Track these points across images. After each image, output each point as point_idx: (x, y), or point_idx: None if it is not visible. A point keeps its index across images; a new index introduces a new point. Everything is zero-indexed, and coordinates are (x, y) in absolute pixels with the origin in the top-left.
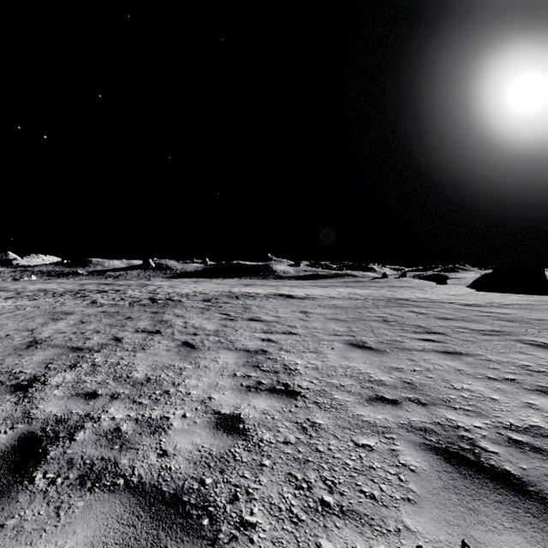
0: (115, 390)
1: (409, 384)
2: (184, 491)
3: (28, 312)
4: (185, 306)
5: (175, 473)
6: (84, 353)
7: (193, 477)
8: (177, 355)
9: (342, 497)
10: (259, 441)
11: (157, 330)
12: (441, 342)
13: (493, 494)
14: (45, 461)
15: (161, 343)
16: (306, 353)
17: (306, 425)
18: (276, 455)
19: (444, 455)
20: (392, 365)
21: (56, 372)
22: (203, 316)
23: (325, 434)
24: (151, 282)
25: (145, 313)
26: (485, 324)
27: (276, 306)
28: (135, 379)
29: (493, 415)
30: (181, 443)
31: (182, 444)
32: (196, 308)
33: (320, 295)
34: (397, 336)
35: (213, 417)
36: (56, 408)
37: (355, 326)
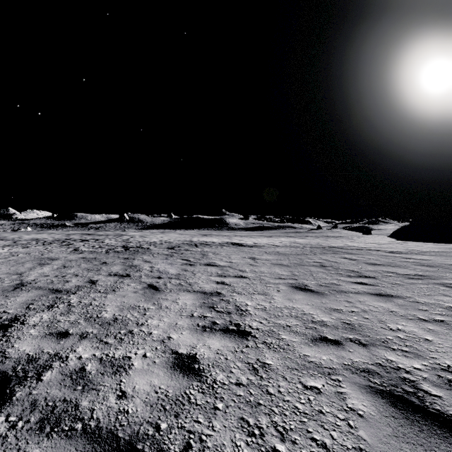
0: (84, 329)
1: (349, 324)
2: (139, 438)
3: (20, 258)
4: (152, 253)
5: (132, 416)
6: (62, 294)
7: (149, 421)
8: (143, 297)
9: (294, 446)
10: (212, 382)
11: (127, 273)
12: (373, 285)
13: (444, 443)
14: (10, 402)
15: (129, 286)
16: (255, 295)
17: (257, 365)
18: (228, 397)
19: (390, 399)
20: (332, 306)
21: (35, 312)
22: (167, 261)
23: (275, 375)
24: (125, 233)
25: (118, 259)
26: (409, 268)
27: (229, 253)
28: (104, 319)
29: (430, 356)
30: (140, 383)
31: (141, 385)
32: (161, 255)
33: (266, 244)
34: (334, 280)
35: (171, 357)
36: (30, 347)
37: (297, 271)
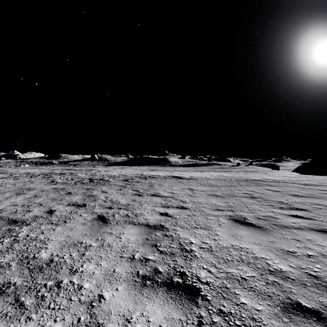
0: (9, 278)
1: (317, 278)
2: None
3: (5, 188)
4: (110, 184)
5: None
6: (16, 226)
7: None
8: (89, 230)
9: None
10: None
11: (83, 203)
12: (310, 219)
13: None
14: None
15: (81, 216)
16: (198, 229)
17: None
18: None
19: None
20: (282, 247)
21: None
22: (120, 192)
23: None
24: (94, 168)
25: (82, 190)
26: None
27: (171, 185)
28: (38, 261)
29: None
30: None
31: None
32: (117, 186)
33: (200, 177)
34: (269, 212)
35: None
36: None
37: (231, 202)
